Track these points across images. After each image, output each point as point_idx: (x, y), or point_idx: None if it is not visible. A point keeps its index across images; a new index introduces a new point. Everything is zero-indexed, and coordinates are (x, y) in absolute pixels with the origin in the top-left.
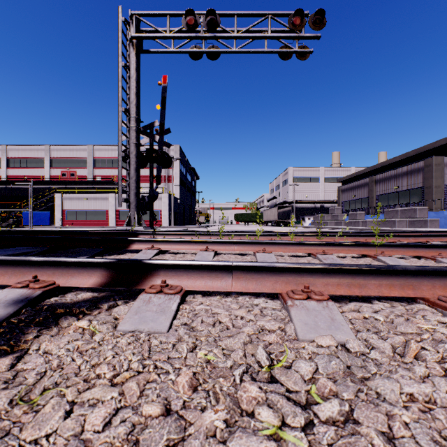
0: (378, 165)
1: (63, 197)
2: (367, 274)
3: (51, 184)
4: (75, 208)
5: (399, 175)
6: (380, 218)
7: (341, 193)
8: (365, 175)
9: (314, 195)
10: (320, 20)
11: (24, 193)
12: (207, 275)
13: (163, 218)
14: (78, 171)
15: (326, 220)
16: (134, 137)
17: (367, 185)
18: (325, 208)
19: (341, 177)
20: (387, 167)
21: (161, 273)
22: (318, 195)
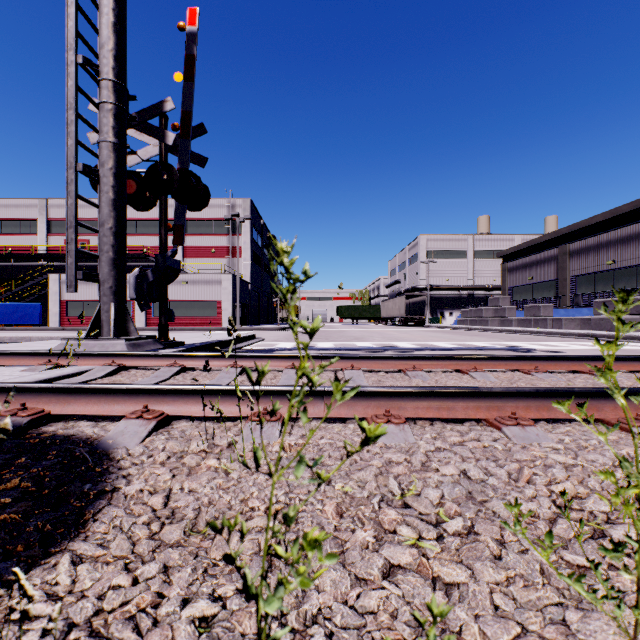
0: (566, 230)
1: (63, 279)
2: None
3: (49, 260)
4: (82, 297)
5: (617, 242)
6: (584, 315)
7: (508, 273)
8: (542, 246)
9: (459, 278)
10: None
11: (7, 275)
12: None
13: (223, 314)
14: (92, 239)
15: (485, 316)
16: (108, 128)
17: (554, 260)
18: (475, 298)
19: (499, 250)
20: (581, 233)
21: None
22: (464, 277)
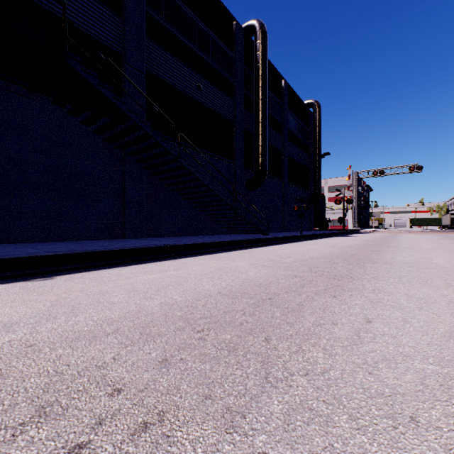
0: None
1: None
2: (391, 231)
3: None
4: None
5: None
6: None
7: None
8: None
9: None
10: (420, 167)
11: None
12: (380, 231)
13: (349, 224)
14: None
15: None
16: (356, 204)
17: None
18: None
19: None
20: None
21: (377, 231)
22: None
